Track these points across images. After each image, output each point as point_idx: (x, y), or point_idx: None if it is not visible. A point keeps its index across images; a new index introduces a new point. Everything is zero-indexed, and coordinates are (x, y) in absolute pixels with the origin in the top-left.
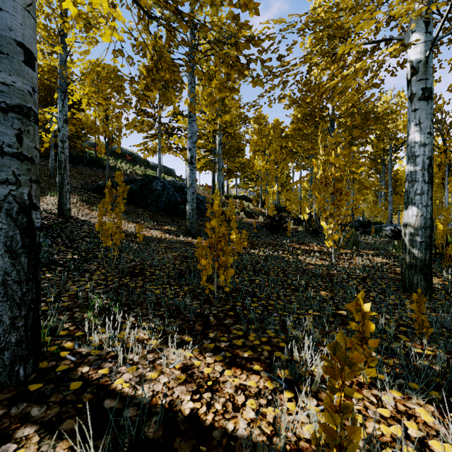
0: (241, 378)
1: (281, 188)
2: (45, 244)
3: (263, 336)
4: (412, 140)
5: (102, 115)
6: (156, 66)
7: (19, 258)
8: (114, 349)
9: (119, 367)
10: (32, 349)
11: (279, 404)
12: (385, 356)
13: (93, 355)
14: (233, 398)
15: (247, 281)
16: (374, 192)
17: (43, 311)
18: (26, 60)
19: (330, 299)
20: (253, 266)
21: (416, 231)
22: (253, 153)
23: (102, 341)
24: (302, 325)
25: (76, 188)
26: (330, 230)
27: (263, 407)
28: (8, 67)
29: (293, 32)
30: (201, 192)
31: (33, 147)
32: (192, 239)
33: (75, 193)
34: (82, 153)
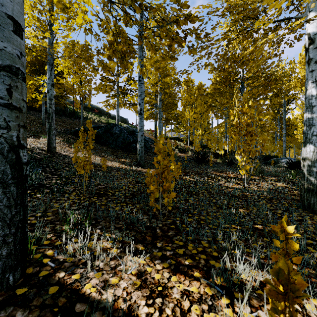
0: (185, 284)
1: (203, 131)
2: (37, 172)
3: (198, 246)
4: (310, 94)
5: (78, 81)
6: (116, 41)
7: (9, 188)
8: (84, 257)
9: (88, 273)
10: (20, 259)
11: (218, 310)
12: (300, 266)
13: (68, 262)
14: (180, 303)
15: (183, 200)
16: (271, 134)
17: (33, 224)
18: (15, 30)
19: (247, 215)
20: (187, 189)
21: (313, 163)
22: (183, 107)
23: (75, 250)
24: (229, 237)
25: (60, 132)
26: (243, 162)
27: (206, 313)
28: (0, 35)
29: (217, 15)
30: (147, 135)
31: (21, 99)
32: (141, 168)
33: (60, 136)
34: (65, 108)
